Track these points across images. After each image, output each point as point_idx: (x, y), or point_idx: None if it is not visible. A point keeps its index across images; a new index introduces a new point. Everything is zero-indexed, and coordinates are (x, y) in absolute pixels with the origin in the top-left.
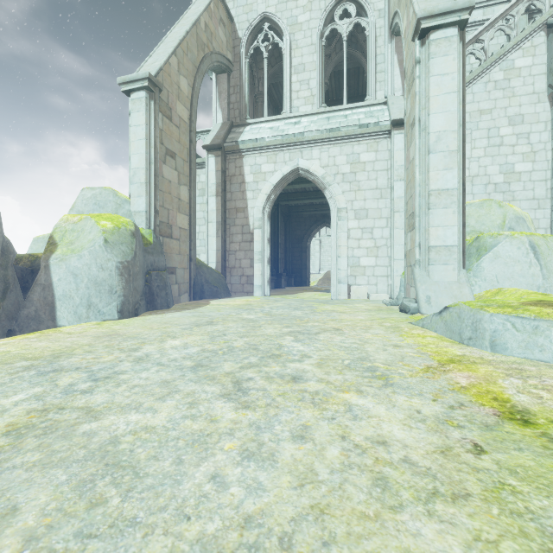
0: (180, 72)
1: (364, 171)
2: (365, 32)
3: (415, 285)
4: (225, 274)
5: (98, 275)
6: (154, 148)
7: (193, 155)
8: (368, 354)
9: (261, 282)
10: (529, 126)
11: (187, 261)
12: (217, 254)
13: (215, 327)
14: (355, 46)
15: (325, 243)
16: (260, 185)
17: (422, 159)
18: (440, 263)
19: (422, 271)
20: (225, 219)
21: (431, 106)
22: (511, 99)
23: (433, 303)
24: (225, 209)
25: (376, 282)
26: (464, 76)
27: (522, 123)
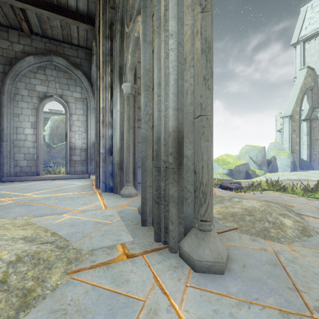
0: (296, 106)
1: None
2: None
3: None
4: (310, 162)
5: (286, 163)
6: (290, 131)
7: (300, 127)
8: None
9: None
10: None
11: (298, 159)
12: (307, 155)
13: (318, 174)
14: None
15: None
16: None
17: None
18: None
19: None
20: (311, 143)
21: None
22: None
23: None
24: (311, 139)
25: None
26: None
27: None
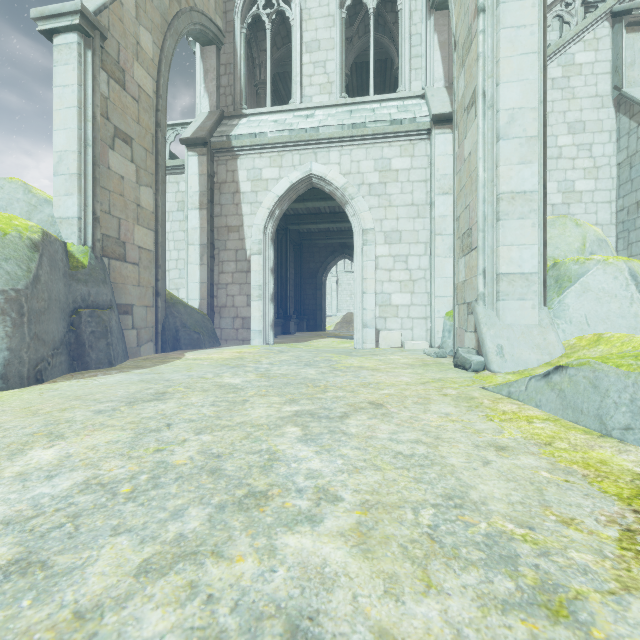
0: (139, 20)
1: (396, 181)
2: (397, 4)
3: (478, 330)
4: (212, 315)
5: None
6: (92, 122)
7: (161, 146)
8: (461, 480)
9: (261, 326)
10: (591, 136)
11: (153, 296)
12: (201, 288)
13: (161, 407)
14: (383, 29)
15: (343, 280)
16: (260, 196)
17: (487, 149)
18: (514, 298)
19: (487, 310)
20: (213, 240)
21: (502, 72)
22: (571, 102)
23: (507, 356)
24: (213, 227)
25: (412, 326)
26: (545, 33)
27: (583, 131)
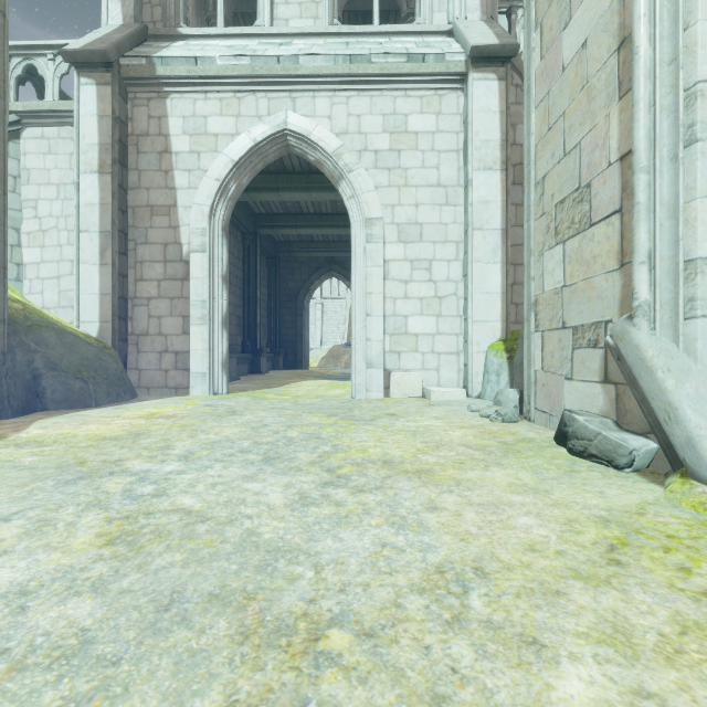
0: None
1: (415, 150)
2: None
3: (646, 382)
4: (123, 348)
5: None
6: None
7: None
8: None
9: (206, 365)
10: None
11: None
12: (101, 303)
13: None
14: None
15: (329, 307)
16: (205, 160)
17: None
18: None
19: (660, 338)
20: (125, 227)
21: None
22: None
23: None
24: (125, 206)
25: (437, 365)
26: None
27: None
